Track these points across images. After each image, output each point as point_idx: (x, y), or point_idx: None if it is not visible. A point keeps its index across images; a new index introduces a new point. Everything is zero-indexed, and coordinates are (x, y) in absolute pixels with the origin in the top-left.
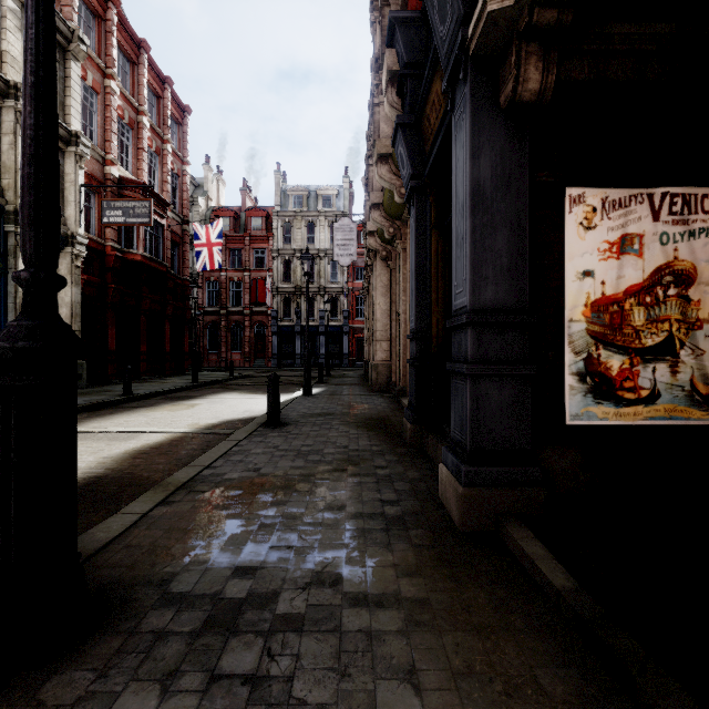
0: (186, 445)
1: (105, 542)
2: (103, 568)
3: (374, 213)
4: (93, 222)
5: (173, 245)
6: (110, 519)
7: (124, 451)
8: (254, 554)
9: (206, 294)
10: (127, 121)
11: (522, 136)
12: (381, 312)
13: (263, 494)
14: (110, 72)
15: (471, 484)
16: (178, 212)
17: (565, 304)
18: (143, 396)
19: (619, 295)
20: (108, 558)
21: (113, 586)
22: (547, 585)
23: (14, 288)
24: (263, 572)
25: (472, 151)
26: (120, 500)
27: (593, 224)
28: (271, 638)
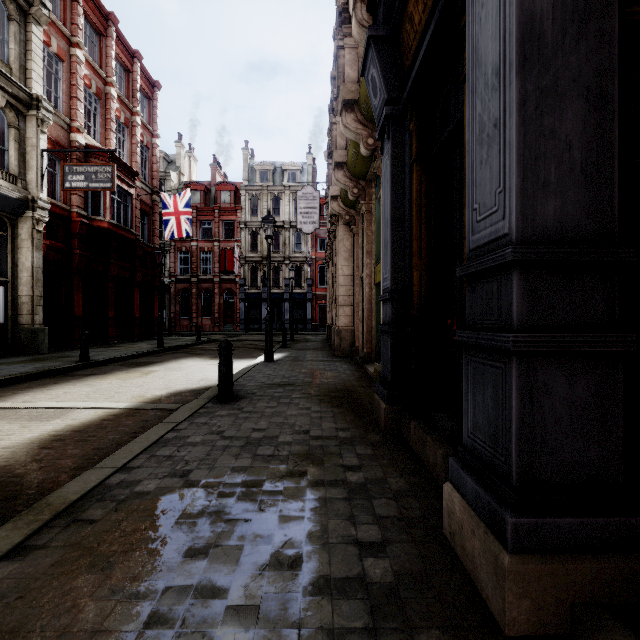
0: (117, 427)
1: None
2: None
3: (338, 173)
4: (58, 188)
5: (143, 214)
6: None
7: (36, 436)
8: None
9: (178, 263)
10: (95, 91)
11: None
12: (344, 277)
13: (178, 528)
14: (75, 40)
15: (523, 548)
16: (148, 182)
17: None
18: (100, 362)
19: None
20: None
21: None
22: None
23: None
24: None
25: None
26: None
27: None
28: None
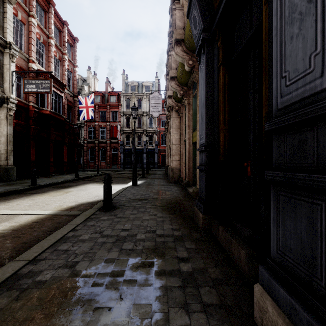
0: (40, 227)
1: None
2: None
3: (172, 82)
4: (22, 92)
5: (69, 107)
6: None
7: None
8: None
9: (88, 133)
10: (42, 41)
11: None
12: (175, 140)
13: (58, 317)
14: (31, 13)
15: None
16: (71, 90)
17: None
18: (42, 185)
19: None
20: None
21: None
22: None
23: None
24: None
25: None
26: None
27: None
28: None
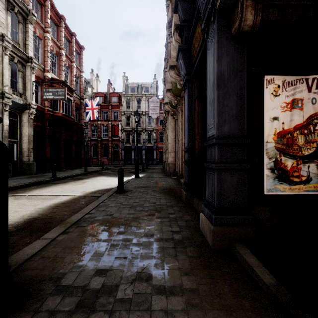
0: (79, 202)
1: (31, 255)
2: (27, 270)
3: (168, 93)
4: (39, 98)
5: (76, 109)
6: (35, 241)
7: (49, 205)
8: (106, 262)
9: (91, 131)
10: (55, 52)
11: (243, 49)
12: (171, 139)
13: (113, 228)
14: (47, 30)
15: (217, 224)
16: (78, 94)
17: (264, 133)
18: (61, 178)
19: (291, 129)
20: (31, 264)
21: (31, 281)
22: (260, 281)
23: (2, 128)
24: (110, 272)
25: (217, 56)
26: (43, 230)
27: (278, 93)
28: (113, 315)
